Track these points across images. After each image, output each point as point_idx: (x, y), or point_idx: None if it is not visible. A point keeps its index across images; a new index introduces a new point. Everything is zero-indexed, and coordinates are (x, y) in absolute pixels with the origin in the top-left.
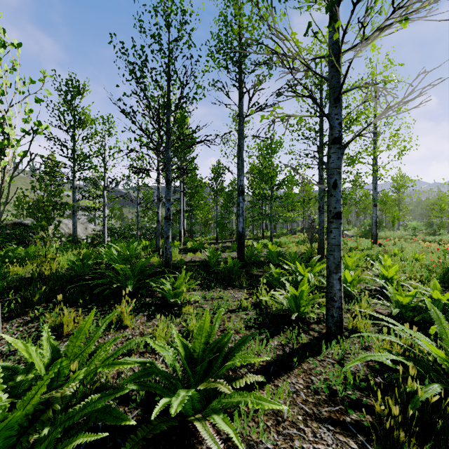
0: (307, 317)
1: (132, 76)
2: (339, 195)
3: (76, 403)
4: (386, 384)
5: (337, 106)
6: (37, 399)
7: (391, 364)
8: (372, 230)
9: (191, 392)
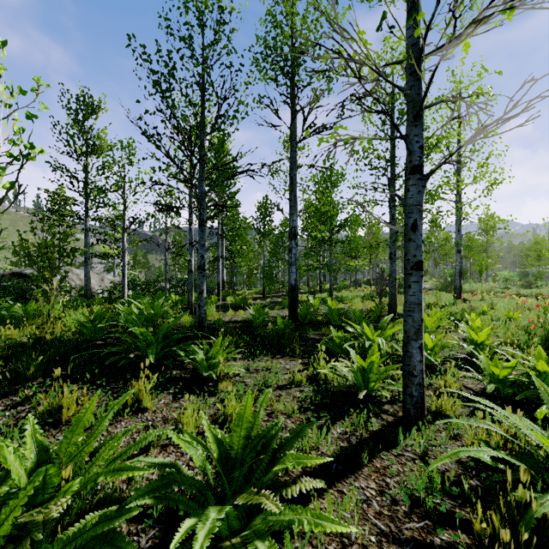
0: (378, 395)
1: (157, 89)
2: (420, 239)
3: (69, 523)
4: (484, 488)
5: (417, 125)
6: (7, 527)
7: (491, 461)
8: (455, 282)
9: (225, 512)
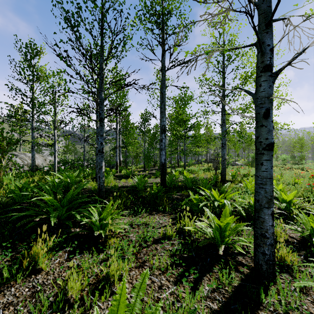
0: (230, 246)
1: (67, 24)
2: (271, 125)
3: None
4: None
5: (268, 31)
6: None
7: None
8: None
9: None
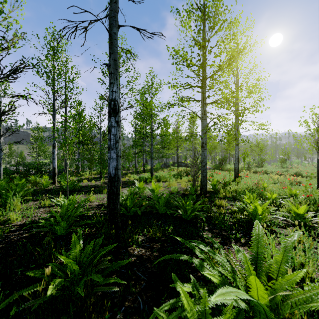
0: None
1: None
2: None
3: None
4: None
5: None
6: None
7: None
8: (235, 165)
9: None
